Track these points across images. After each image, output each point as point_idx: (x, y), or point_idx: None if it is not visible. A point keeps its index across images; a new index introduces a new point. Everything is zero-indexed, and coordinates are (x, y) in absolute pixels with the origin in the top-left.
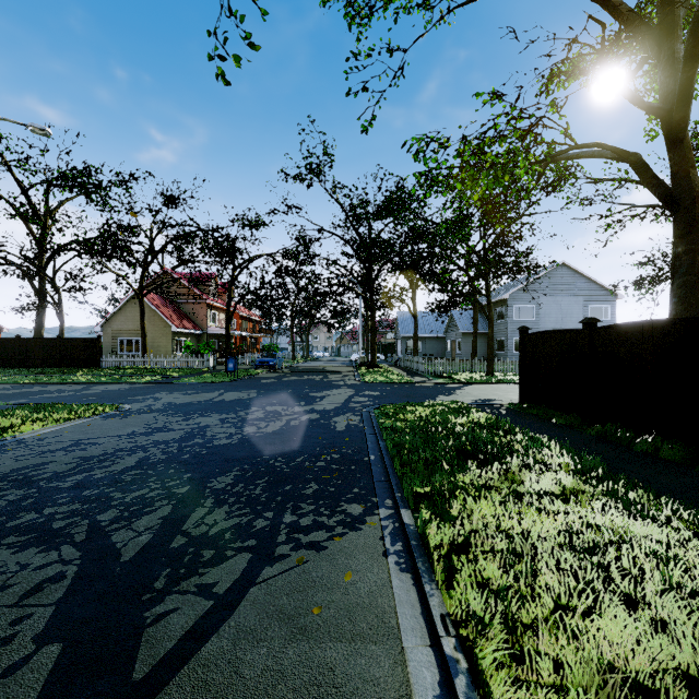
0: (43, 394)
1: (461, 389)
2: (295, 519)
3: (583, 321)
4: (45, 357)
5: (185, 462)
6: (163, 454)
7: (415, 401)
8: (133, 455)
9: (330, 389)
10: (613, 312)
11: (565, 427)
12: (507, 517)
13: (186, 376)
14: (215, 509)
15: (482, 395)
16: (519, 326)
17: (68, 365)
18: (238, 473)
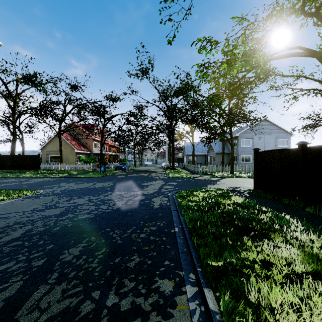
0: (1, 184)
1: (219, 181)
2: (116, 301)
3: (299, 143)
4: (12, 164)
5: (53, 234)
6: (42, 227)
7: (197, 188)
8: (23, 228)
9: (151, 181)
10: (289, 143)
11: (288, 206)
12: (315, 321)
13: (80, 174)
14: (55, 287)
15: (231, 185)
16: (244, 149)
17: (24, 168)
18: (85, 244)
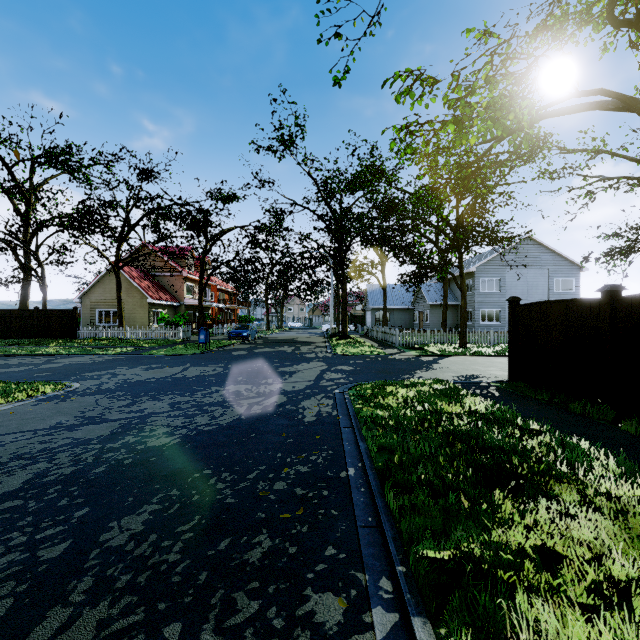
0: None
1: (437, 363)
2: None
3: (604, 289)
4: (22, 328)
5: (92, 482)
6: (70, 466)
7: (392, 378)
8: (29, 468)
9: (301, 362)
10: (577, 285)
11: (582, 418)
12: None
13: (158, 347)
14: (83, 612)
15: (462, 371)
16: (486, 297)
17: (45, 336)
18: (158, 507)
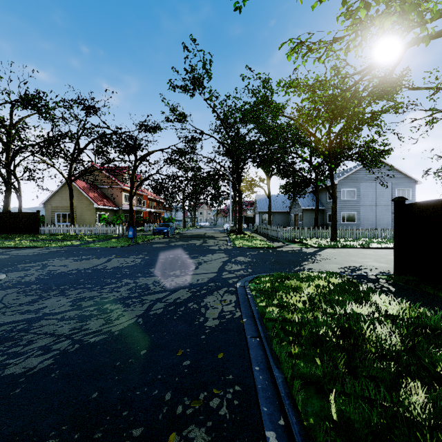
0: None
1: (318, 254)
2: None
3: None
4: None
5: None
6: None
7: (286, 269)
8: None
9: (206, 254)
10: (413, 194)
11: None
12: None
13: (97, 241)
14: None
15: (343, 262)
16: (345, 203)
17: (15, 232)
18: None
